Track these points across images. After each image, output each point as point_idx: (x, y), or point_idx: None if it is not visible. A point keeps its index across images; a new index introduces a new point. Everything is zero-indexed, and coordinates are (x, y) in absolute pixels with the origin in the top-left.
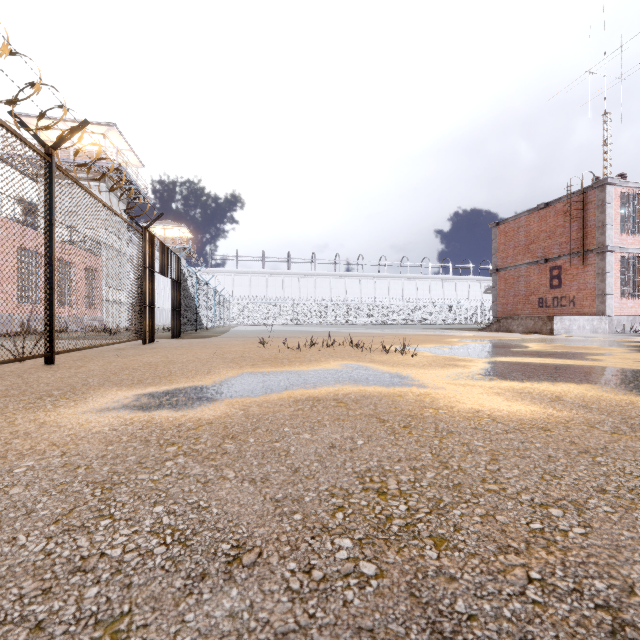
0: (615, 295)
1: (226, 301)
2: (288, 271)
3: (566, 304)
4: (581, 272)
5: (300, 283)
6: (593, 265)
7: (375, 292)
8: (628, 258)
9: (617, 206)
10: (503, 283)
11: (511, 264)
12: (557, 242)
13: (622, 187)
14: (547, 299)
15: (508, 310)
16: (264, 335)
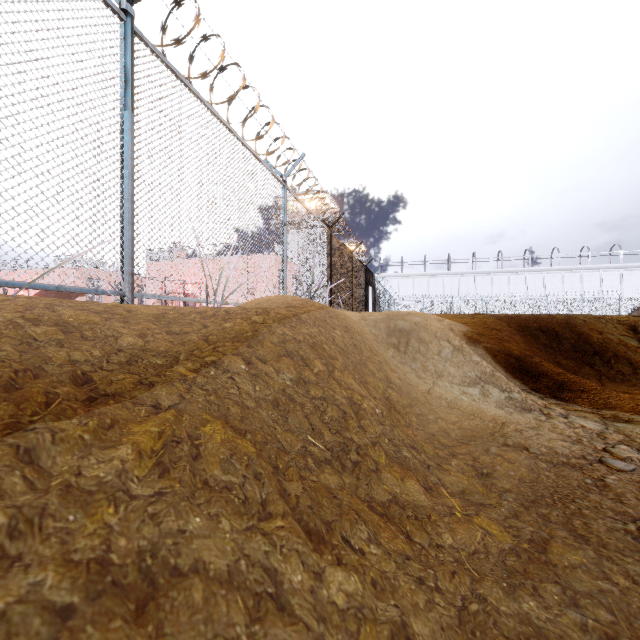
0: None
1: (394, 300)
2: (448, 272)
3: None
4: None
5: (460, 282)
6: None
7: (544, 286)
8: None
9: None
10: None
11: None
12: None
13: None
14: None
15: None
16: None
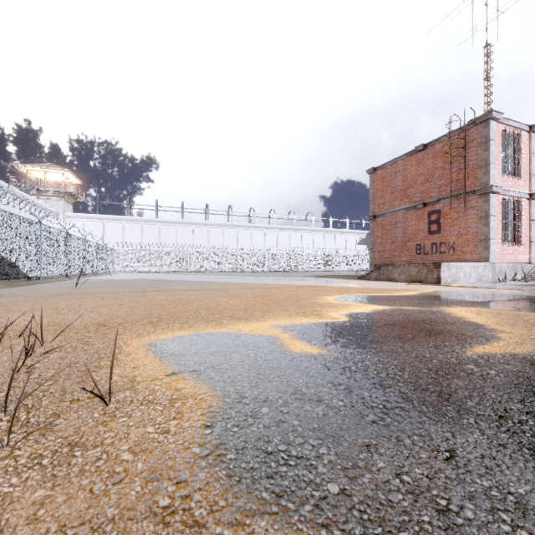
0: (497, 240)
1: (105, 247)
2: (181, 220)
3: (446, 250)
4: (462, 216)
5: (193, 232)
6: (475, 208)
7: (265, 242)
8: (509, 201)
9: (499, 144)
10: (380, 230)
11: (388, 210)
12: (436, 185)
13: (503, 125)
14: (425, 245)
15: (385, 257)
16: (59, 290)
